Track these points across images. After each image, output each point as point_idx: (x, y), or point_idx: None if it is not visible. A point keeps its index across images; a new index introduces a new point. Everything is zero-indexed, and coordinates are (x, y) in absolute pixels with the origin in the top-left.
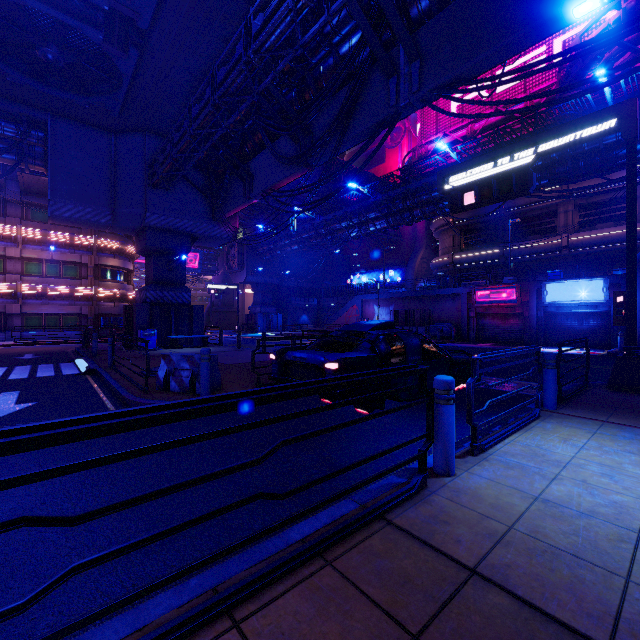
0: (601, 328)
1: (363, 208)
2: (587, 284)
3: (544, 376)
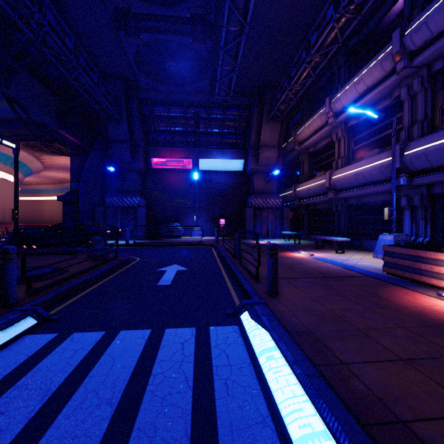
0: None
1: None
2: None
3: None
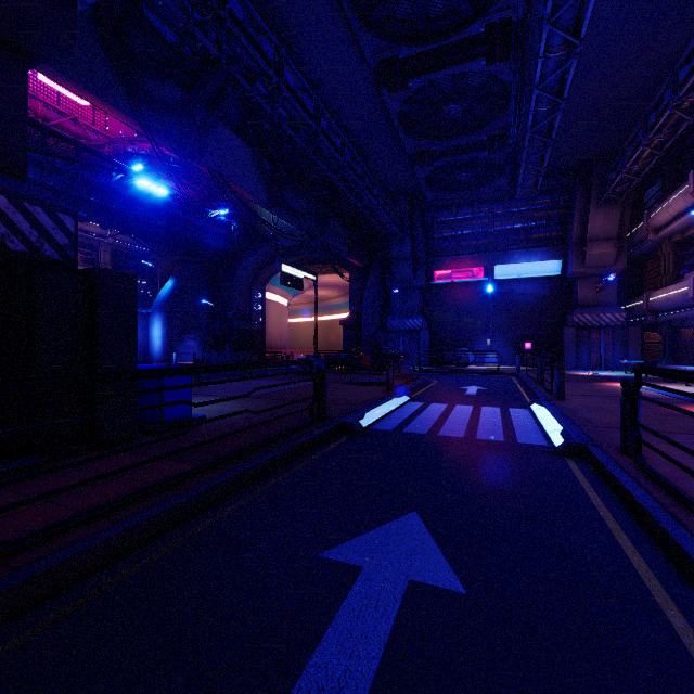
0: None
1: None
2: None
3: None
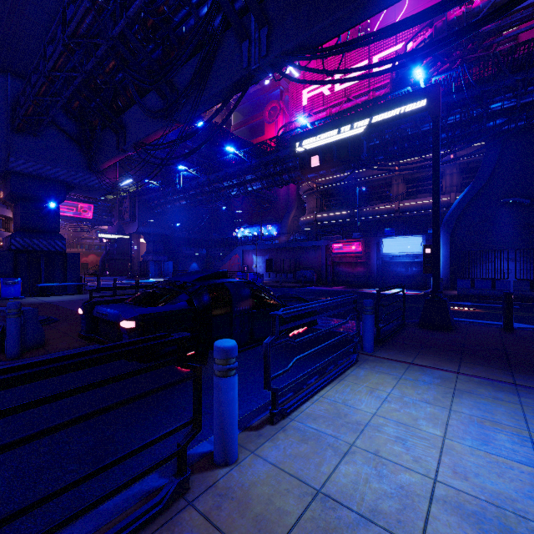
0: (420, 274)
1: (241, 170)
2: (411, 240)
3: (364, 321)
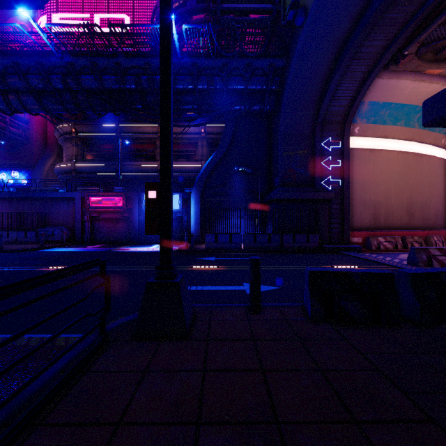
0: (178, 229)
1: None
2: None
3: None
